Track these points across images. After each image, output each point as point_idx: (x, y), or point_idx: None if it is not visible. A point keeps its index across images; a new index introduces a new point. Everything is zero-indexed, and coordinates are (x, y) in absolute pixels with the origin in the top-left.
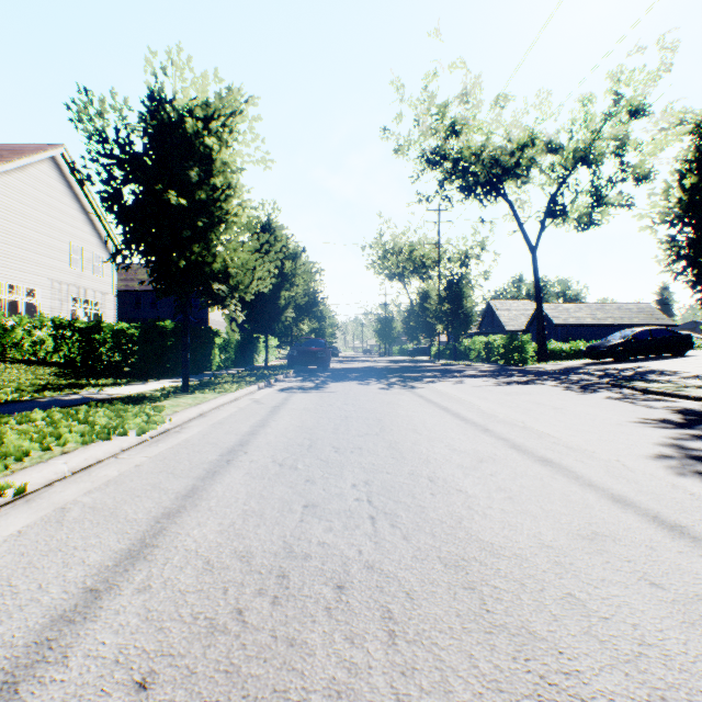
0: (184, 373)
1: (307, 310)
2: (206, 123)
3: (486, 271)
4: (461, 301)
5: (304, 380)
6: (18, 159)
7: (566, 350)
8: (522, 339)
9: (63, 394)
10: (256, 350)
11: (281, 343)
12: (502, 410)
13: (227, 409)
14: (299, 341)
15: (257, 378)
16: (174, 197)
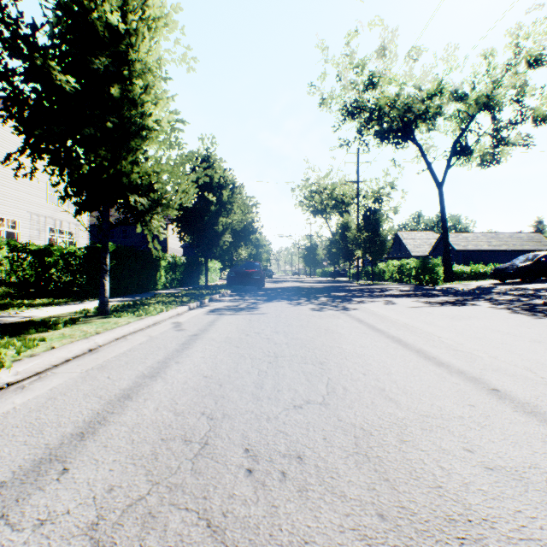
0: (103, 294)
1: (245, 238)
2: (124, 21)
3: (396, 206)
4: (377, 229)
5: (238, 299)
6: None
7: (467, 272)
8: (433, 262)
9: None
10: (201, 272)
11: (225, 267)
12: (477, 345)
13: (134, 339)
14: (237, 264)
15: (191, 298)
16: (63, 78)
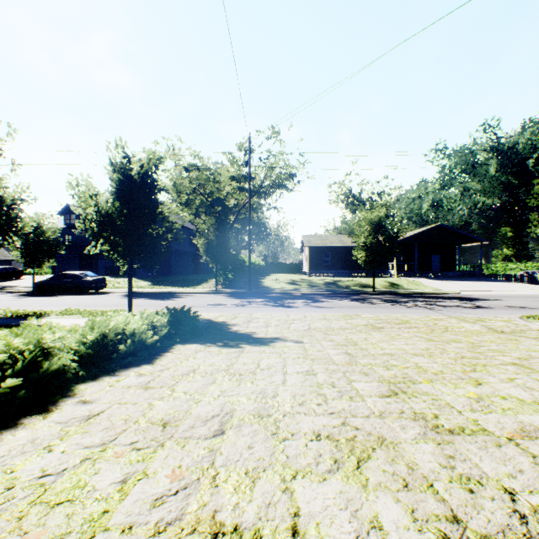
0: None
1: None
2: None
3: None
4: None
5: None
6: None
7: None
8: None
9: None
10: None
11: None
12: None
13: None
14: None
15: None
16: None
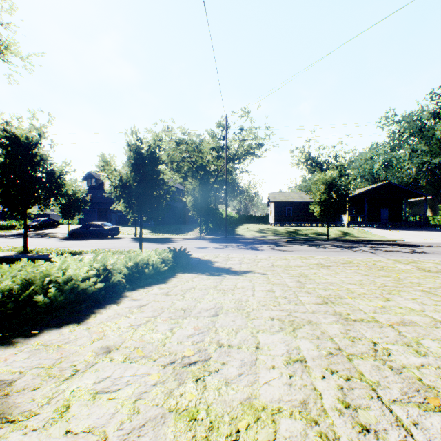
0: None
1: None
2: None
3: None
4: None
5: None
6: None
7: (6, 225)
8: None
9: None
10: None
11: None
12: (31, 241)
13: None
14: None
15: None
16: None
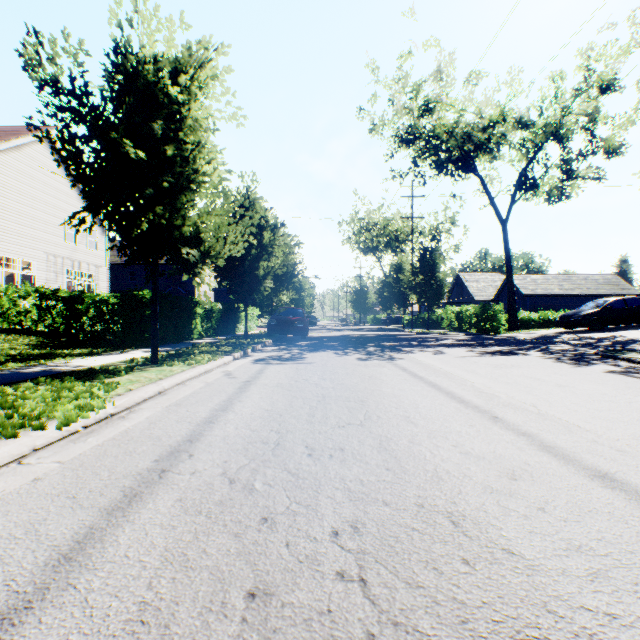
0: (153, 344)
1: (286, 281)
2: (175, 79)
3: (456, 244)
4: (434, 272)
5: (281, 349)
6: (13, 139)
7: (535, 319)
8: (495, 308)
9: (25, 366)
10: (238, 319)
11: (263, 313)
12: (502, 388)
13: (193, 385)
14: (279, 311)
15: (234, 348)
16: (132, 150)
